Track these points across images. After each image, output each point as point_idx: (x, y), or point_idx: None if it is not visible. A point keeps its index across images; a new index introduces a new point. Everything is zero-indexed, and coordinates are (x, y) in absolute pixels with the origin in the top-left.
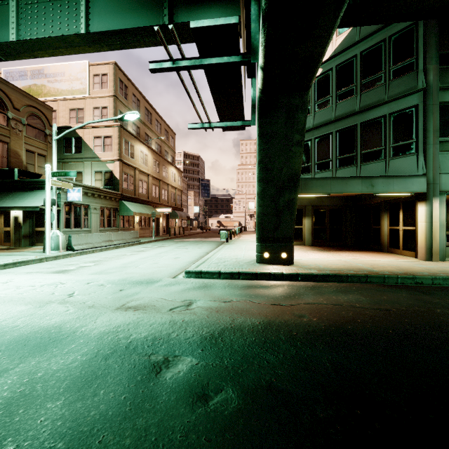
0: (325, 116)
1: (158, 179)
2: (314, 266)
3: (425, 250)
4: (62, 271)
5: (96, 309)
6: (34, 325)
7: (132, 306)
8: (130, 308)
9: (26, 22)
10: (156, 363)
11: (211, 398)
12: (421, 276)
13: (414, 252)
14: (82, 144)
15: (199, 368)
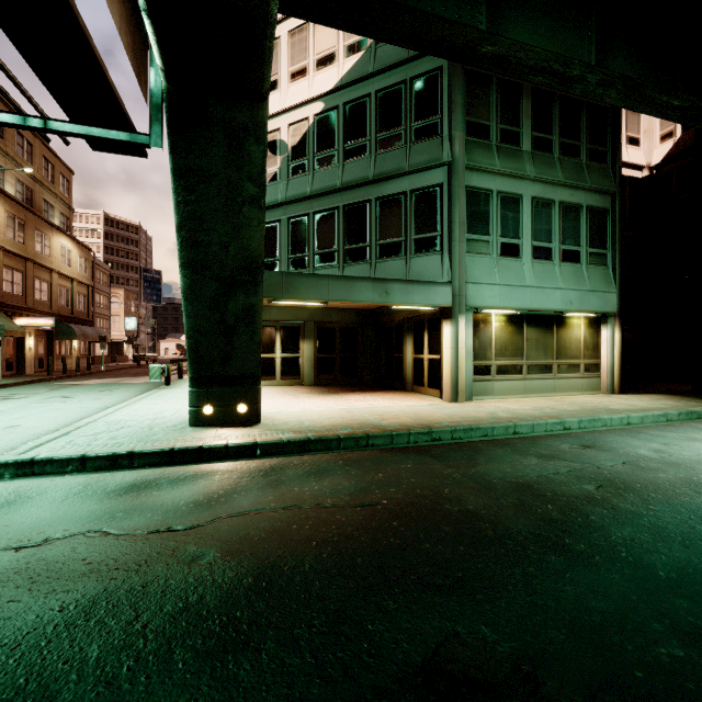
0: (329, 179)
1: (23, 258)
2: (294, 425)
3: (451, 387)
4: None
5: None
6: None
7: None
8: None
9: None
10: None
11: None
12: (439, 429)
13: (440, 390)
14: None
15: None
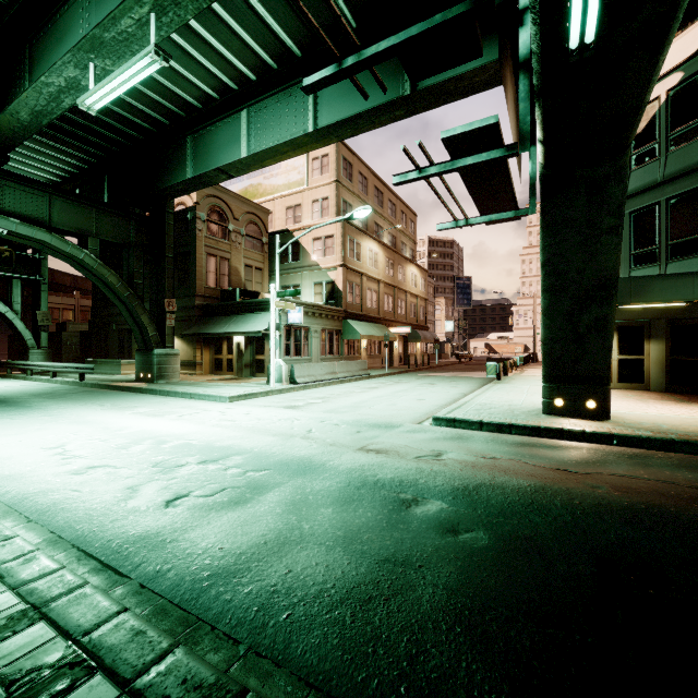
0: (690, 156)
1: (392, 286)
2: (649, 426)
3: None
4: (292, 407)
5: (338, 448)
6: (288, 454)
7: (374, 449)
8: (372, 450)
9: (256, 132)
10: (405, 500)
11: (461, 534)
12: None
13: None
14: (300, 250)
15: (449, 511)
